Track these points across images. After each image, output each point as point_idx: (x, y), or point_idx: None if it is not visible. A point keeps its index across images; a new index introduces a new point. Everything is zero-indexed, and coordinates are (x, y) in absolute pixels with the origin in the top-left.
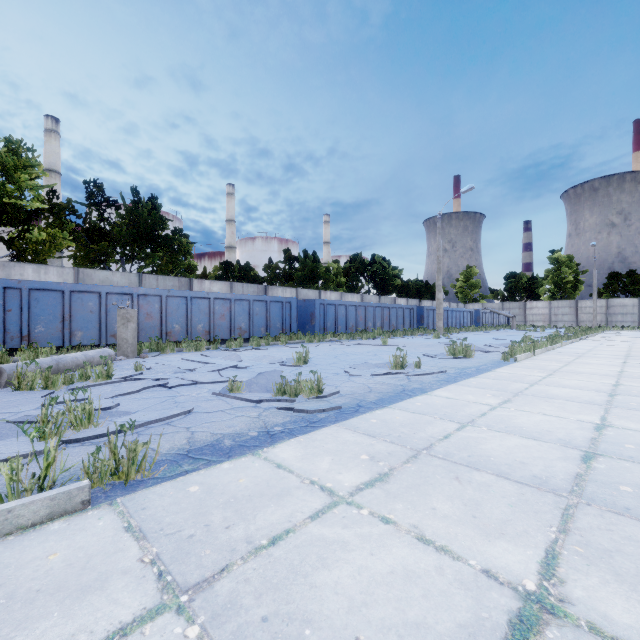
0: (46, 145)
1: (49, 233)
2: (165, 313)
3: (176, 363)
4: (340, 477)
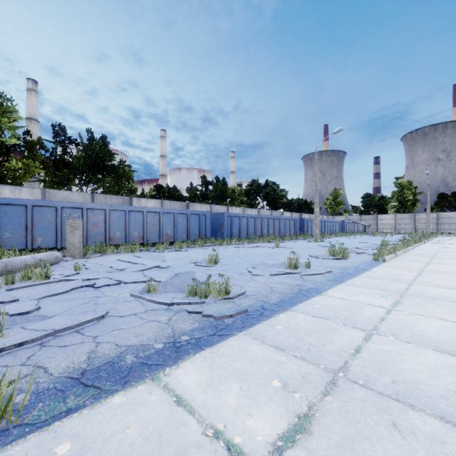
0: (28, 100)
1: (24, 163)
2: (108, 223)
3: (111, 263)
4: (251, 423)
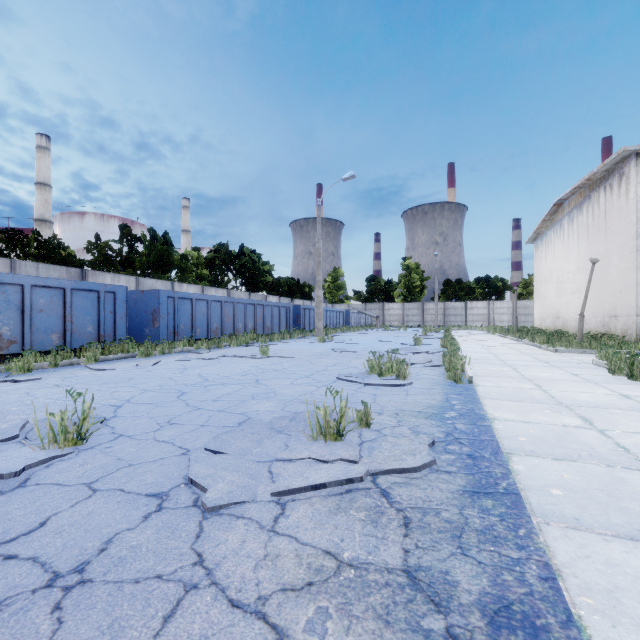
0: None
1: None
2: None
3: None
4: None
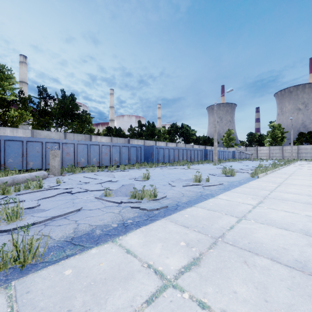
0: (20, 69)
1: (19, 112)
2: (76, 152)
3: (79, 179)
4: (167, 261)
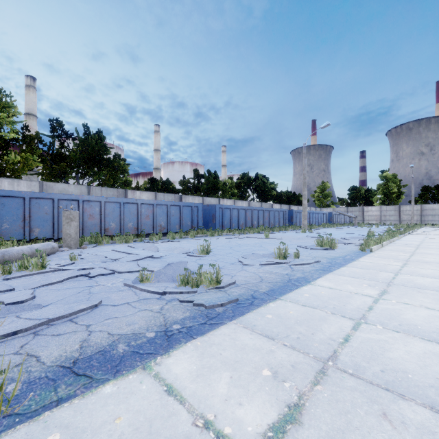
0: (26, 96)
1: (23, 156)
2: (104, 214)
3: (106, 253)
4: (241, 413)
